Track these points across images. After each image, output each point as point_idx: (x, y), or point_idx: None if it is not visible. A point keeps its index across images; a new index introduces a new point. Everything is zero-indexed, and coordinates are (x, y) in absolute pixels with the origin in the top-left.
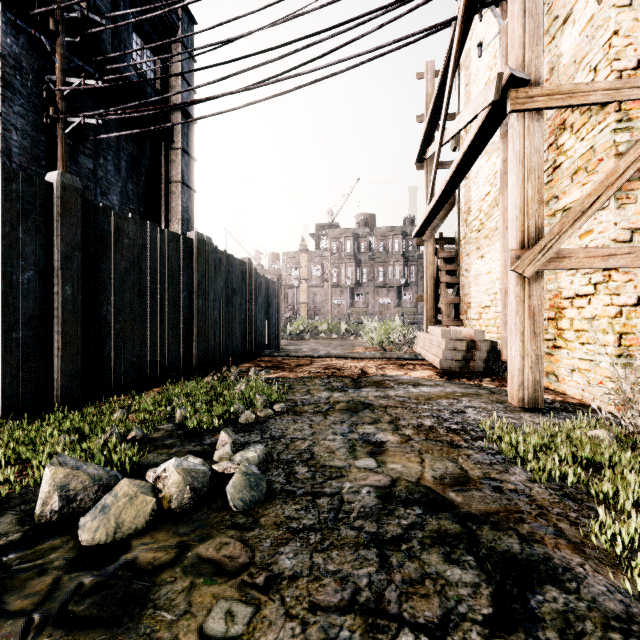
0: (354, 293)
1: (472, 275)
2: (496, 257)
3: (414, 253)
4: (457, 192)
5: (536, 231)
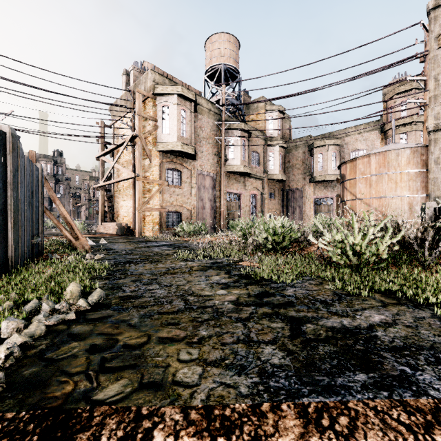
0: None
1: (120, 205)
2: (129, 202)
3: (63, 176)
4: (113, 173)
5: (141, 204)
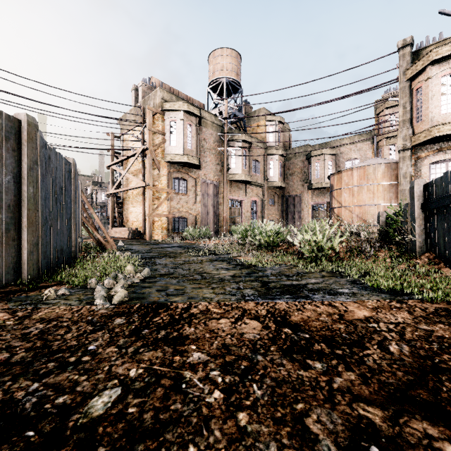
0: None
1: (129, 211)
2: (139, 208)
3: None
4: (122, 181)
5: (151, 210)
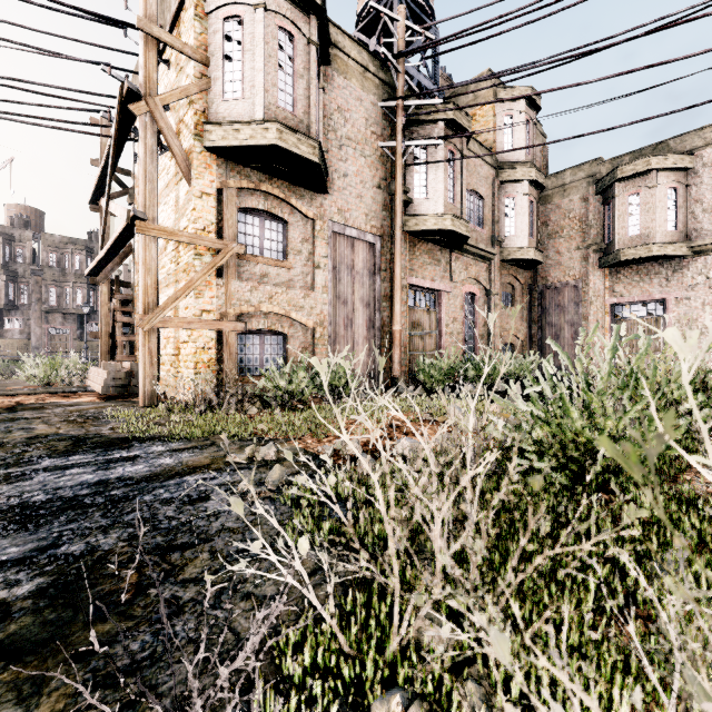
0: (4, 318)
1: None
2: None
3: None
4: (133, 243)
5: (153, 305)
